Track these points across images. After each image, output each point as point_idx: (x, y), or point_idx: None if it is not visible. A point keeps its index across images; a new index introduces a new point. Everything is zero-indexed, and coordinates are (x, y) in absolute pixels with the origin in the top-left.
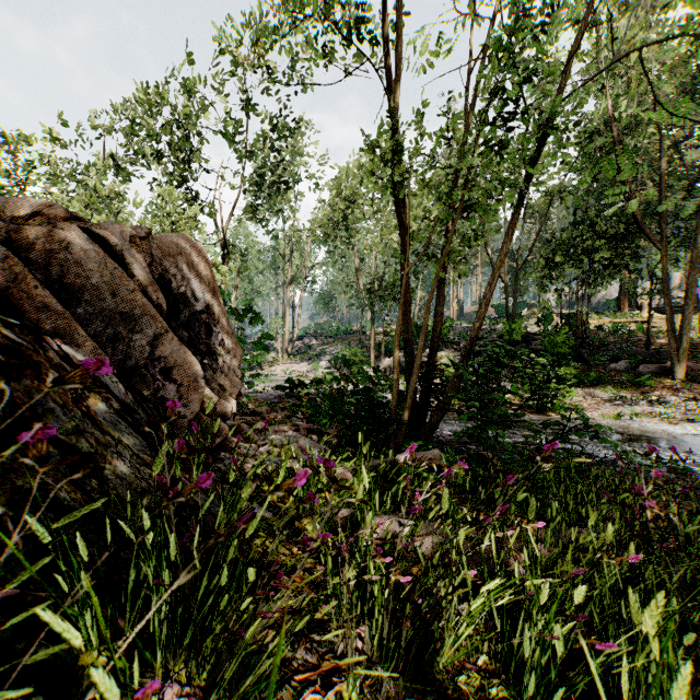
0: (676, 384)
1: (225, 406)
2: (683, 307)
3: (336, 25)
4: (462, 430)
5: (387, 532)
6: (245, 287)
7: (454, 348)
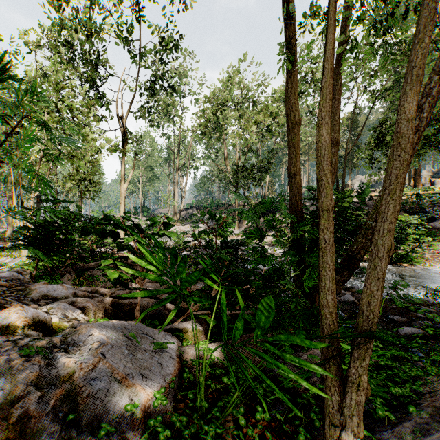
0: None
1: None
2: None
3: None
4: (358, 290)
5: None
6: (148, 173)
7: None
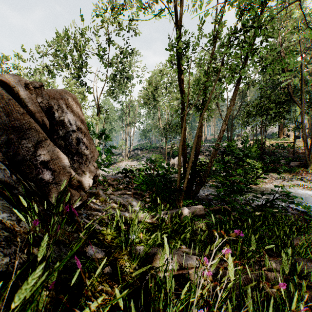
0: (308, 171)
1: (85, 183)
2: (311, 135)
3: None
4: (210, 193)
5: (178, 264)
6: (108, 127)
7: (203, 154)
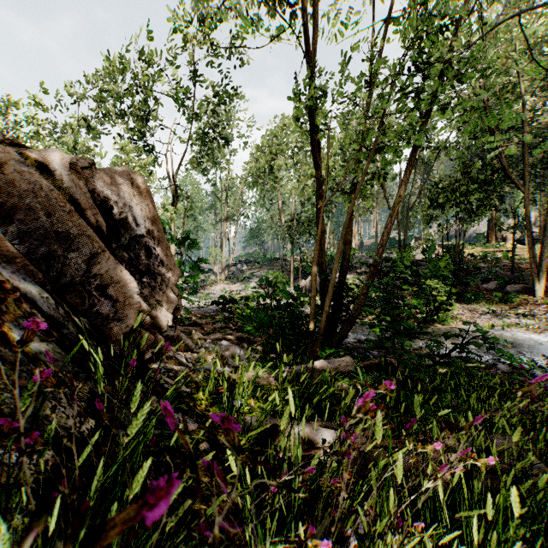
0: (537, 300)
1: (162, 319)
2: (542, 239)
3: (262, 2)
4: (366, 338)
5: (309, 442)
6: (191, 223)
7: (356, 272)
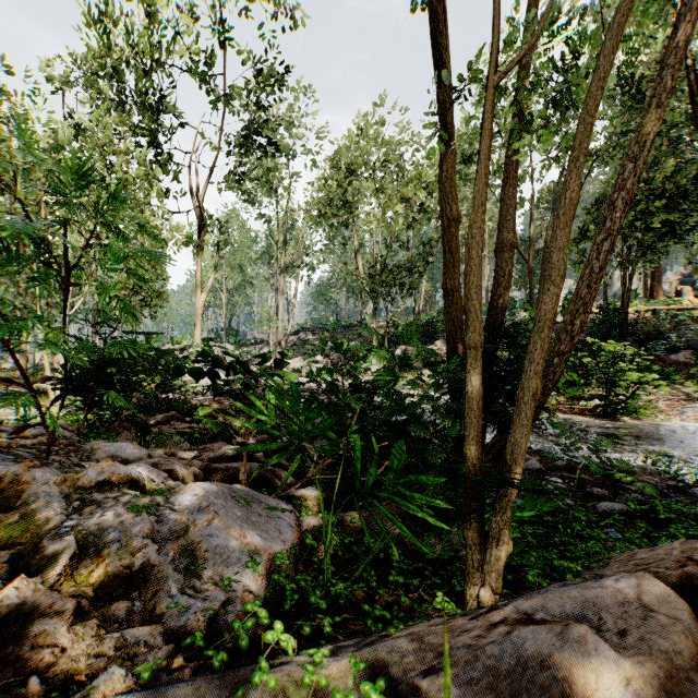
0: None
1: None
2: None
3: None
4: (543, 453)
5: None
6: (236, 277)
7: None
